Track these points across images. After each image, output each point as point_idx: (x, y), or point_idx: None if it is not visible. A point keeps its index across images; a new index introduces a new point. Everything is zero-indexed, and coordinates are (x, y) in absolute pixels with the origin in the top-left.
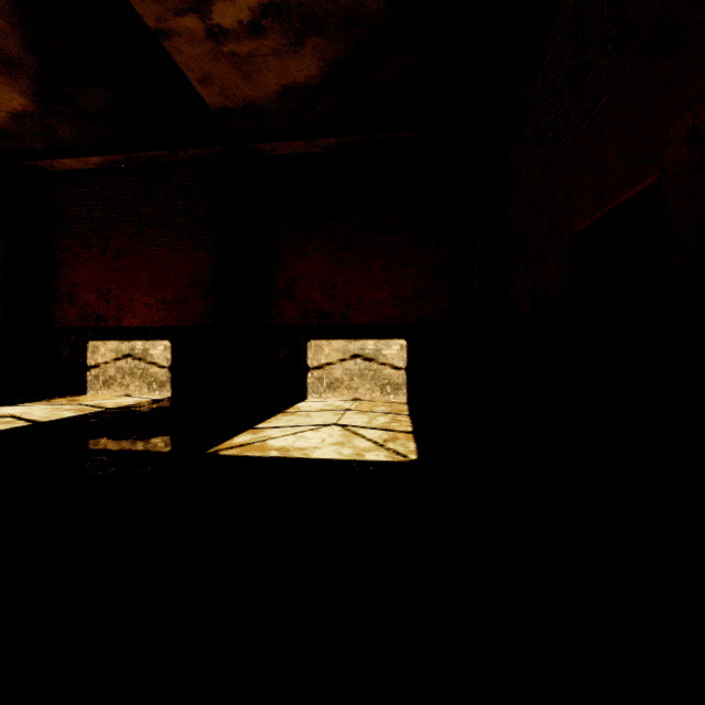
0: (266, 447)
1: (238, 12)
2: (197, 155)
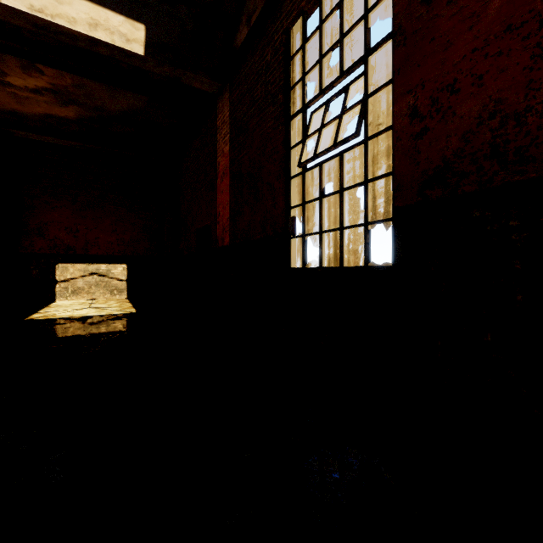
0: (59, 316)
1: (27, 83)
2: None
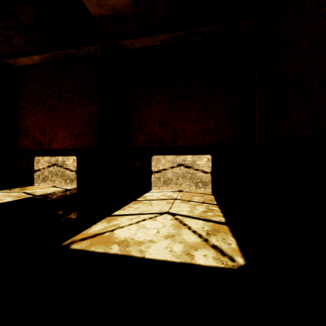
0: (111, 239)
1: None
2: (90, 51)
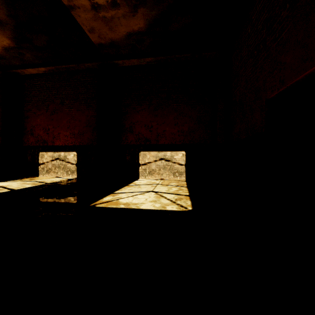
0: (118, 203)
1: None
2: (88, 66)
